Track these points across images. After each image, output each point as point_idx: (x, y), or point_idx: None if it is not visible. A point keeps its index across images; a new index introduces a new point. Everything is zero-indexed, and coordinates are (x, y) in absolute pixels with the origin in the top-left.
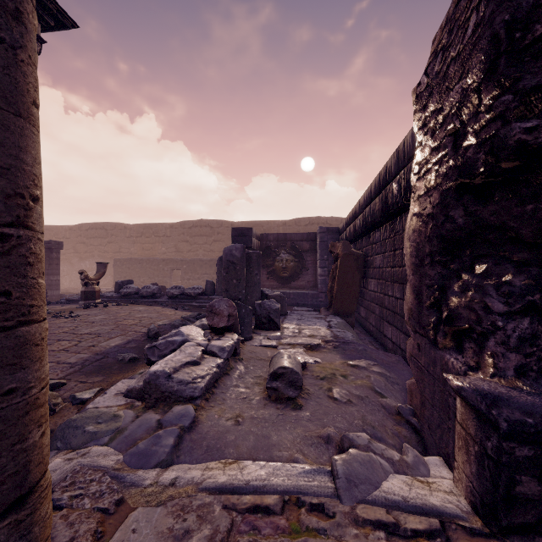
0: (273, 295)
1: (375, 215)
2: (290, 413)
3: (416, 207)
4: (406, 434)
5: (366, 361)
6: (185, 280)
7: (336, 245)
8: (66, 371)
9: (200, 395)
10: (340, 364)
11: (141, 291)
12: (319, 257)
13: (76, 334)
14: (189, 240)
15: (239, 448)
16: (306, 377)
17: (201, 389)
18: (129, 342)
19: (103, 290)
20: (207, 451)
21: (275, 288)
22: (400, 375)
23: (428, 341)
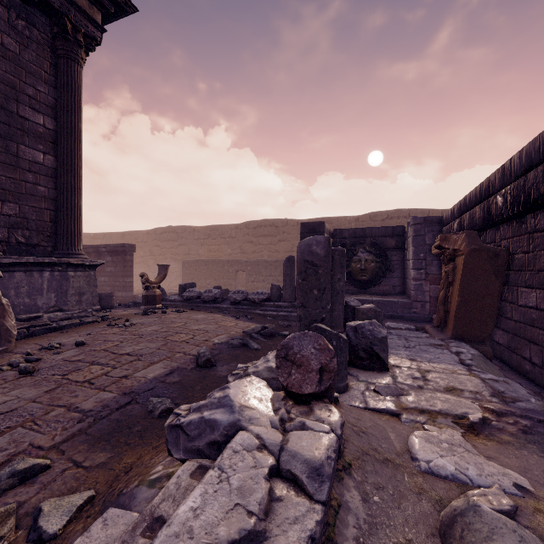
0: (363, 308)
1: None
2: None
3: None
4: None
5: None
6: (250, 282)
7: (451, 237)
8: (69, 429)
9: None
10: None
11: (203, 295)
12: (413, 256)
13: (115, 355)
14: (253, 240)
15: None
16: None
17: None
18: (171, 372)
19: (173, 291)
20: None
21: (351, 293)
22: None
23: None
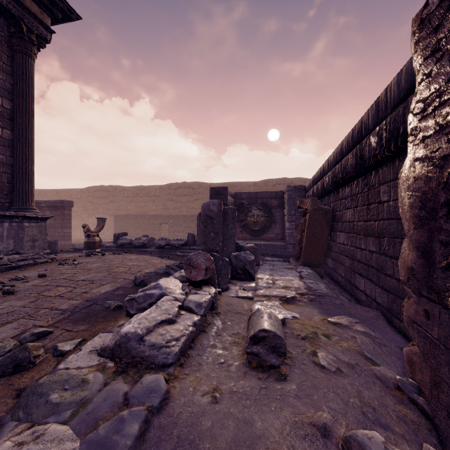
0: (247, 246)
1: (347, 171)
2: (274, 386)
3: (419, 151)
4: (413, 418)
5: (347, 318)
6: (171, 233)
7: (304, 201)
8: (56, 318)
9: (173, 361)
10: (320, 321)
11: (134, 242)
12: (287, 213)
13: (73, 281)
14: (174, 199)
15: (216, 441)
16: (286, 335)
17: (174, 355)
18: (117, 289)
19: (106, 240)
20: (177, 445)
21: (247, 240)
22: (383, 334)
23: (445, 310)
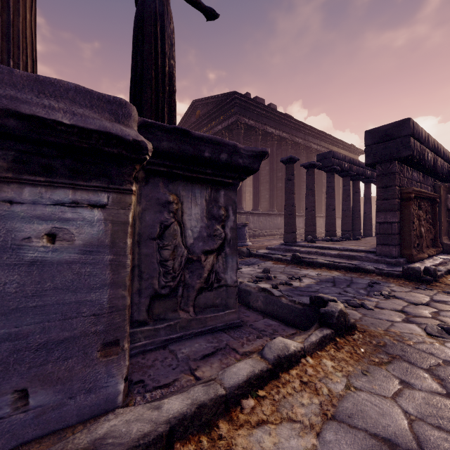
0: None
1: None
2: None
3: None
4: None
5: None
6: None
7: None
8: None
9: None
10: None
11: None
12: None
13: None
14: None
15: None
16: None
17: None
18: None
19: None
20: None
21: None
22: None
23: None
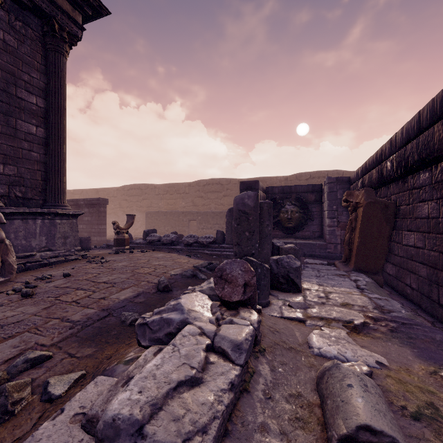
0: (285, 247)
1: (431, 149)
2: None
3: None
4: None
5: None
6: (200, 229)
7: (354, 193)
8: (63, 333)
9: None
10: (427, 375)
11: (162, 239)
12: (327, 208)
13: (94, 283)
14: (203, 195)
15: None
16: None
17: None
18: (138, 295)
19: (138, 236)
20: None
21: (280, 237)
22: None
23: None
